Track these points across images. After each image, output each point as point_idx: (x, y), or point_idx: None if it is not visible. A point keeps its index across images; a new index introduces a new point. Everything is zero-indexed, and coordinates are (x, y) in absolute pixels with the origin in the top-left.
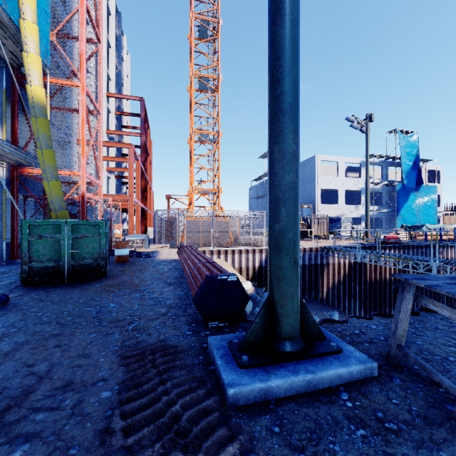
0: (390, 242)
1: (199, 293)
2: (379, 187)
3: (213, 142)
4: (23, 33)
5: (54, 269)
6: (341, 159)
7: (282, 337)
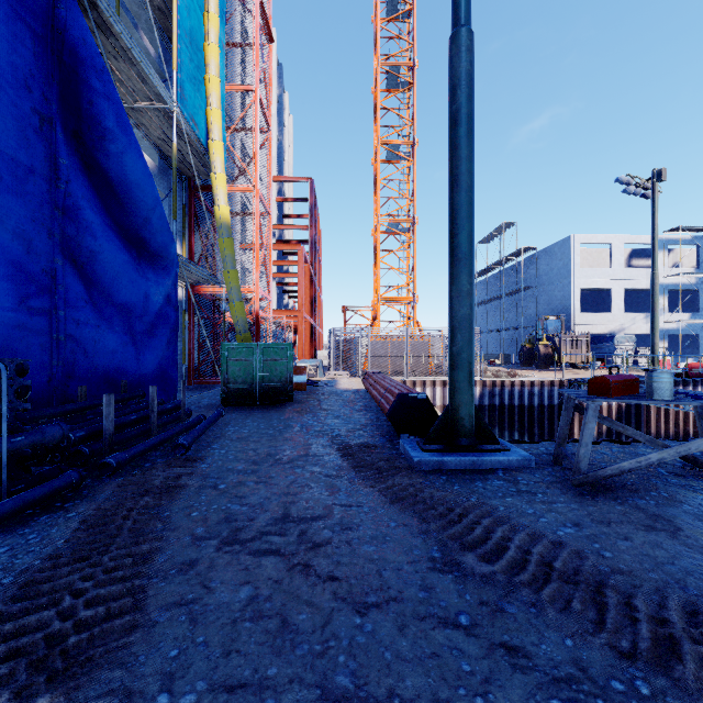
0: (697, 374)
1: (392, 407)
2: (693, 281)
3: (406, 232)
4: (211, 155)
5: (247, 391)
6: (618, 238)
7: (458, 435)
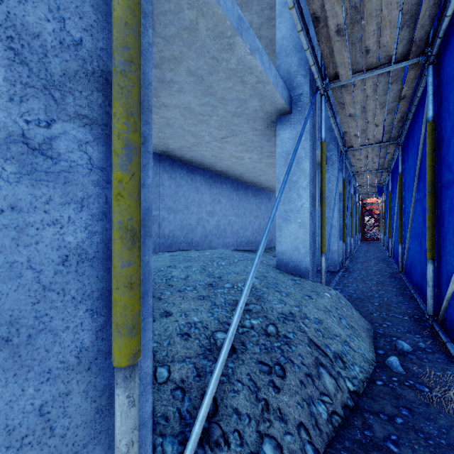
0: None
1: None
2: None
3: None
4: None
5: None
6: None
7: None
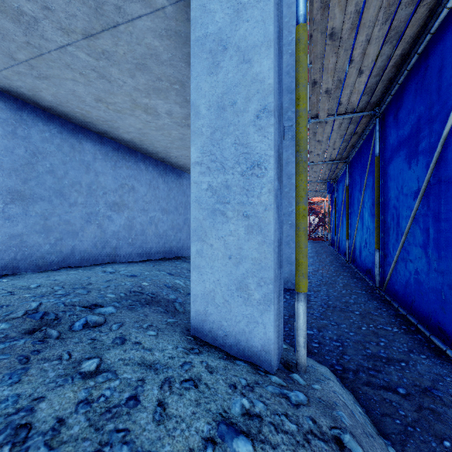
0: None
1: None
2: None
3: None
4: None
5: None
6: None
7: None
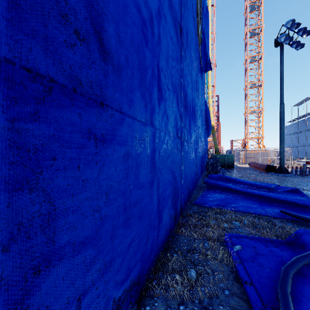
0: None
1: (266, 167)
2: None
3: (258, 112)
4: (210, 110)
5: (223, 165)
6: None
7: (281, 171)
